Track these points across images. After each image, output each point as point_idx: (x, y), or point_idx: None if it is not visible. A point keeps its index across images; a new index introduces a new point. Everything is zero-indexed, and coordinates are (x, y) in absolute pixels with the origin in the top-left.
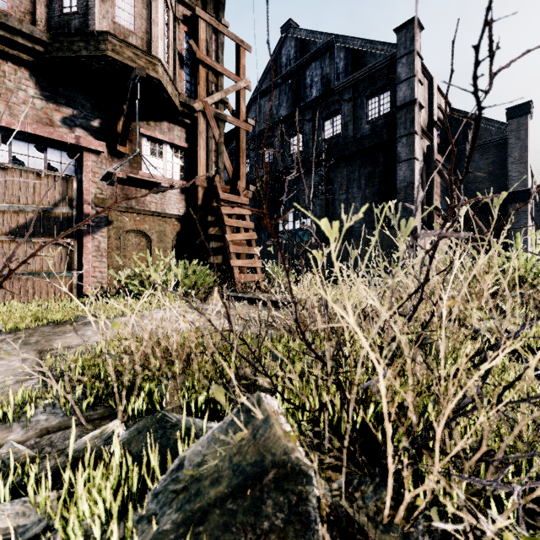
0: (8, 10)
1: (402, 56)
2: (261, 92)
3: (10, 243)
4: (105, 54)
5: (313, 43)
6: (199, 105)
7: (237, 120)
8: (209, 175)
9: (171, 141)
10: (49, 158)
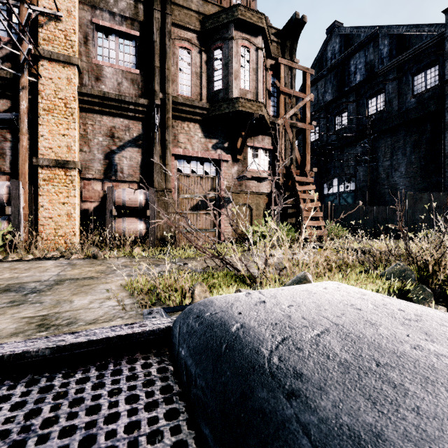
0: (191, 96)
1: None
2: None
3: (190, 214)
4: (238, 109)
5: (357, 36)
6: (281, 121)
7: (304, 124)
8: (286, 165)
9: (263, 147)
10: (205, 168)
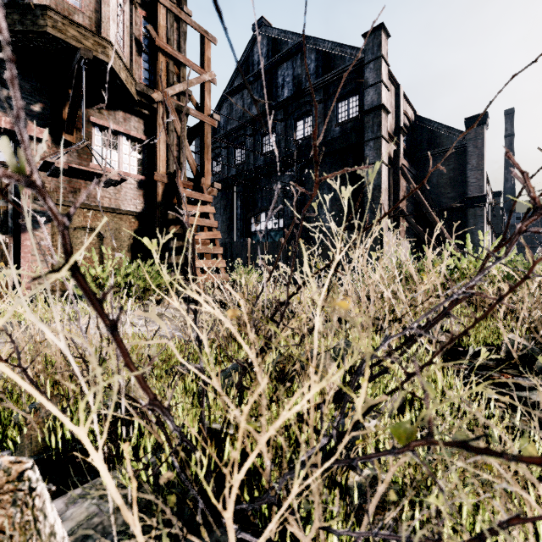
0: None
1: (370, 61)
2: (233, 89)
3: None
4: (44, 30)
5: (285, 43)
6: (158, 96)
7: (201, 114)
8: (170, 170)
9: (127, 132)
10: None
